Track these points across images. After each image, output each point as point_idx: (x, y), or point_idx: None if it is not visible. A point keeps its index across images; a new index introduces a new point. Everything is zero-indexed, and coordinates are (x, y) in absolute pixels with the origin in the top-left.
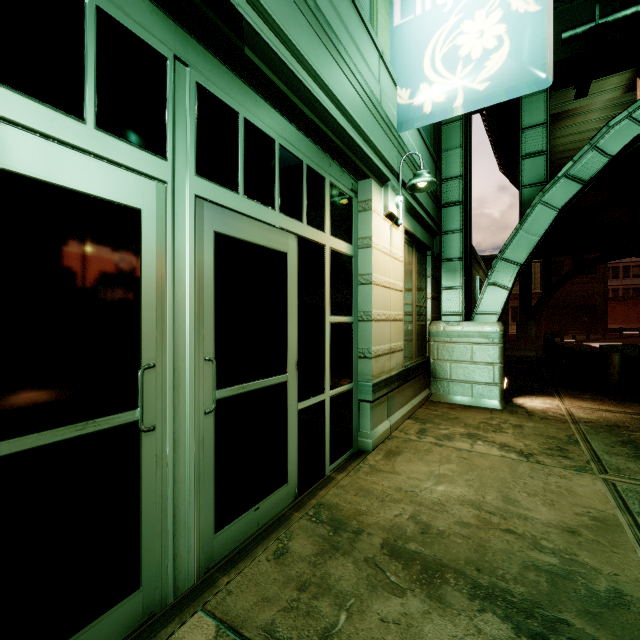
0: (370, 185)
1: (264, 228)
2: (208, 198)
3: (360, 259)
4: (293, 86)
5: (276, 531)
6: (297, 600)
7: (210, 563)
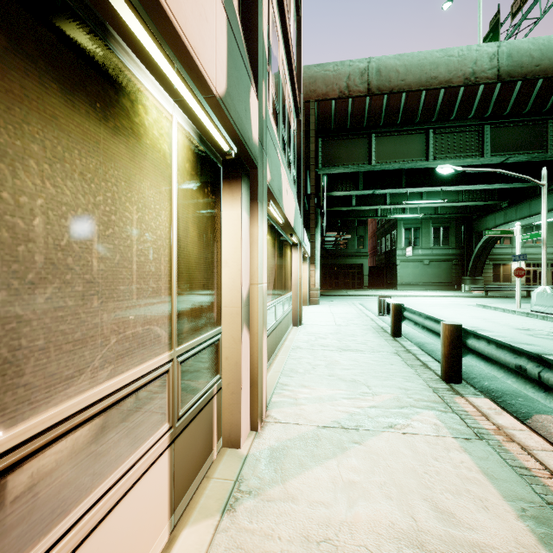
0: None
1: None
2: (551, 269)
3: None
4: None
5: None
6: None
7: None
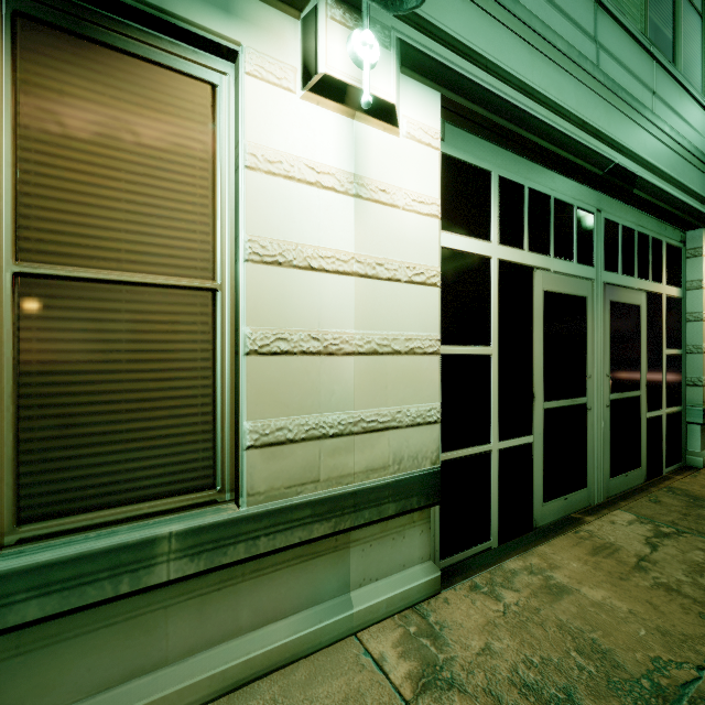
0: (701, 234)
1: (629, 291)
2: (607, 282)
3: (688, 299)
4: (656, 195)
5: (642, 492)
6: (684, 518)
7: (608, 494)
